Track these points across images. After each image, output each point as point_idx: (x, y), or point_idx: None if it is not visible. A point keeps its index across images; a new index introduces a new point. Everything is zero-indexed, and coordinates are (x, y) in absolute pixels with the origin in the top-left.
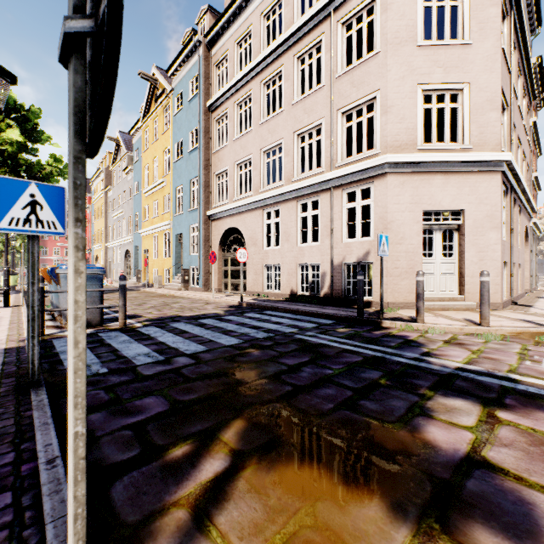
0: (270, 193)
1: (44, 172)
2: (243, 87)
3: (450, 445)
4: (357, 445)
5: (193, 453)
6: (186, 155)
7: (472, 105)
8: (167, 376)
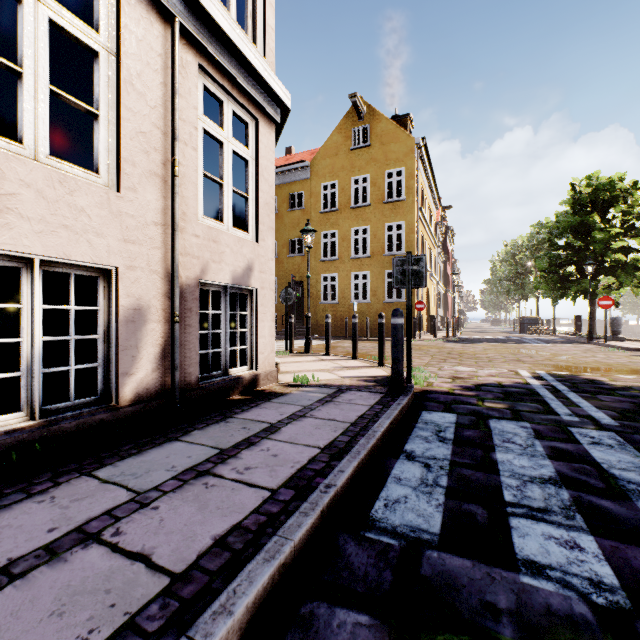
0: None
1: None
2: None
3: None
4: None
5: None
6: None
7: None
8: None
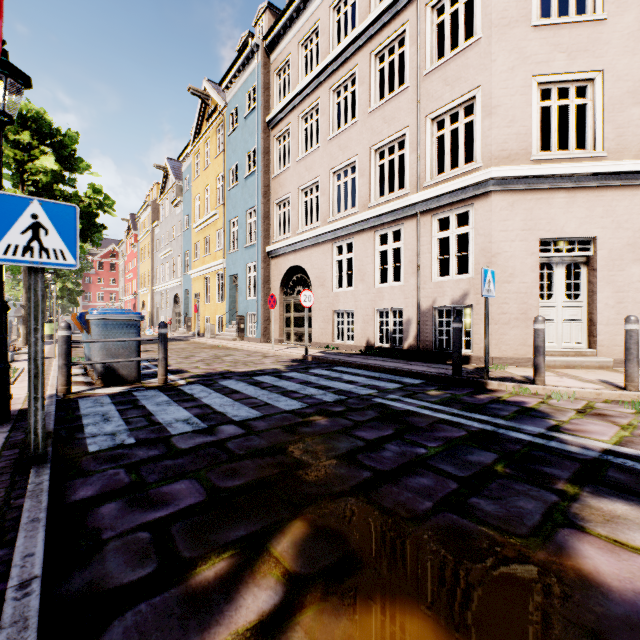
0: (341, 222)
1: (82, 204)
2: (308, 97)
3: (626, 584)
4: (475, 575)
5: (230, 575)
6: (242, 182)
7: (606, 100)
8: (208, 452)
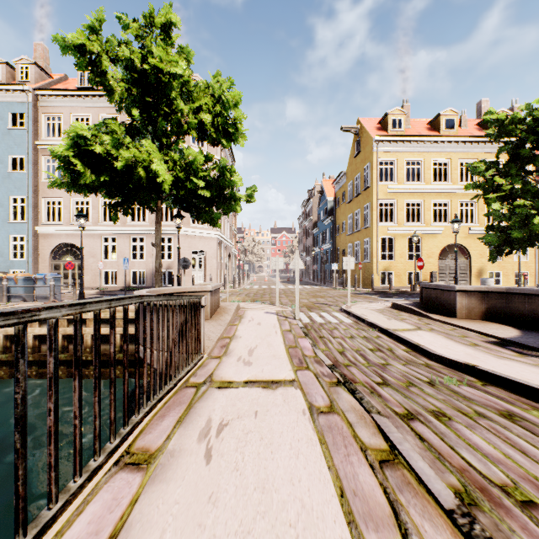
0: (111, 228)
1: None
2: None
3: None
4: None
5: None
6: (3, 173)
7: None
8: None
